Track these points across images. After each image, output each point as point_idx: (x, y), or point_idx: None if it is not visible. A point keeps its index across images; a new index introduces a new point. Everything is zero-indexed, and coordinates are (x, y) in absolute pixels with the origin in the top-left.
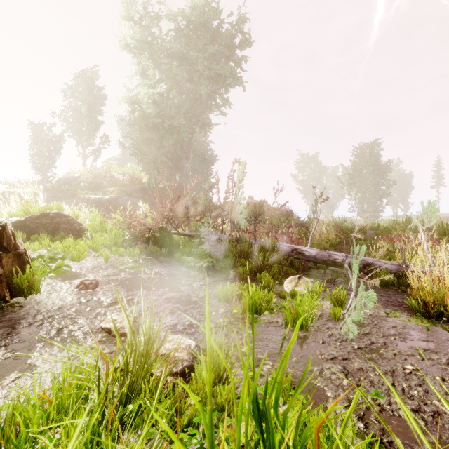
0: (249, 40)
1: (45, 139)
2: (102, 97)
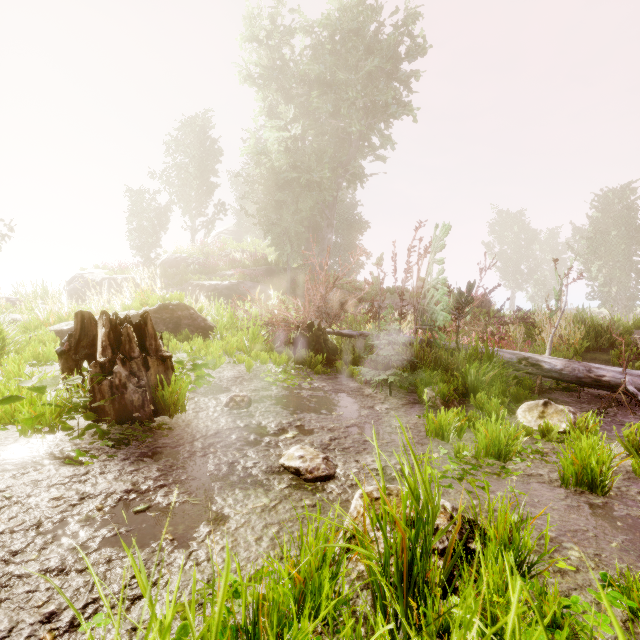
0: (423, 45)
1: (147, 210)
2: (215, 150)
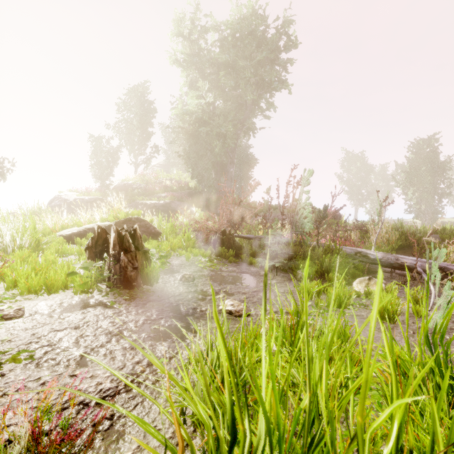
0: (295, 42)
1: (104, 150)
2: (151, 109)
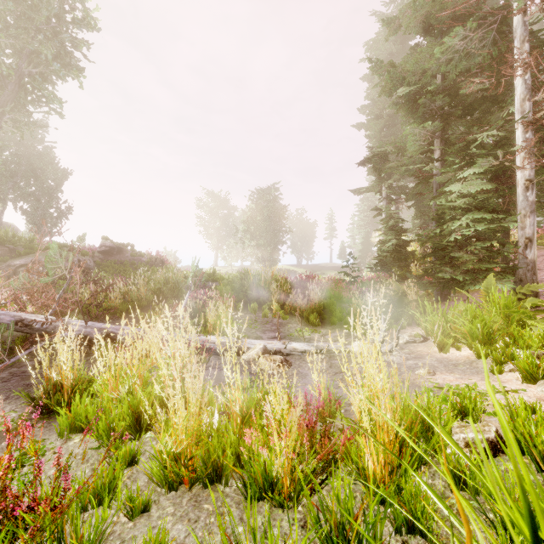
0: (88, 19)
1: None
2: None
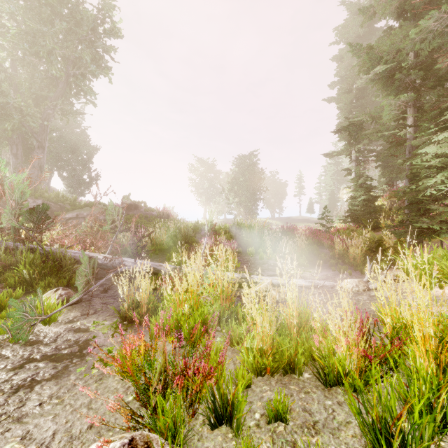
0: (115, 30)
1: None
2: None
